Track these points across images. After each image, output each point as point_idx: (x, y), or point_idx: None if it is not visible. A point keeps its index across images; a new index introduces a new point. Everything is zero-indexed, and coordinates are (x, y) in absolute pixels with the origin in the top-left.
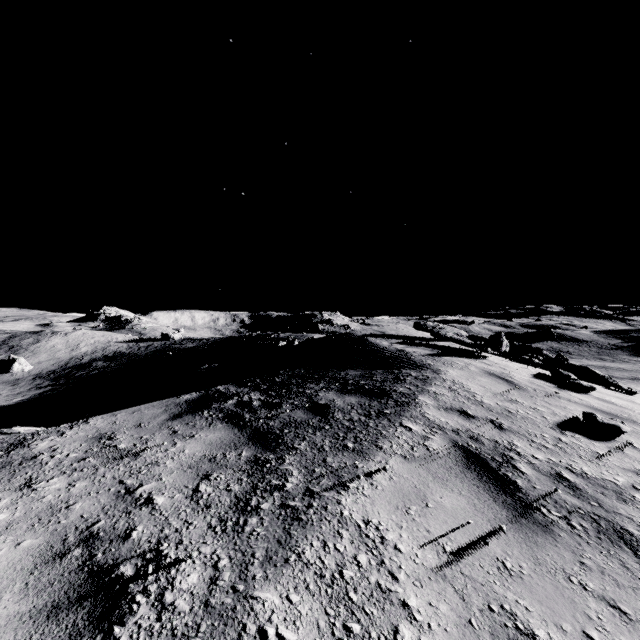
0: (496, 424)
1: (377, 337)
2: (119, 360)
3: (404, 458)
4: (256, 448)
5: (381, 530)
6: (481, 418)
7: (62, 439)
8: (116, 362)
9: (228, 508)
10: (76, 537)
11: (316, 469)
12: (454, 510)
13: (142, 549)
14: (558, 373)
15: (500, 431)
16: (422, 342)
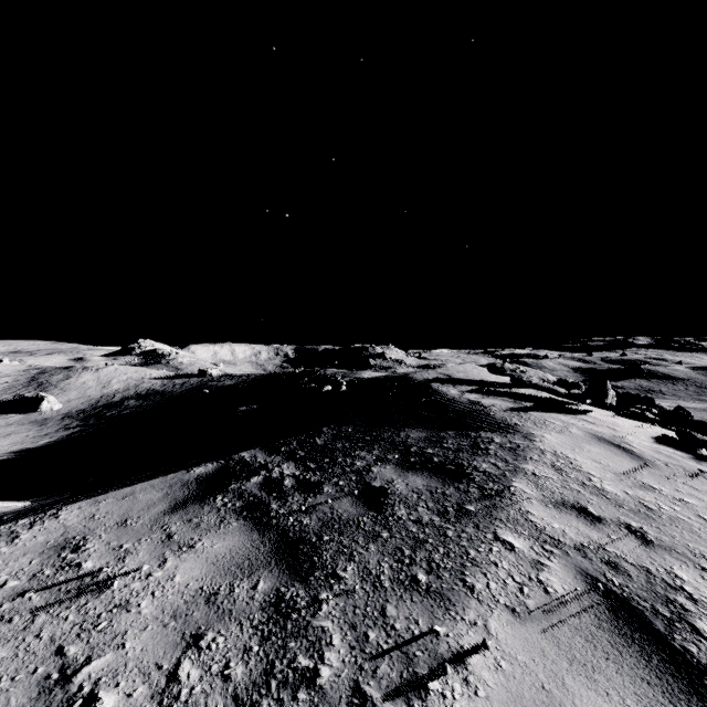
0: (636, 533)
1: (443, 383)
2: (152, 399)
3: (512, 613)
4: (280, 573)
5: None
6: (611, 521)
7: (9, 549)
8: (149, 401)
9: None
10: None
11: (370, 633)
12: None
13: None
14: (689, 437)
15: (647, 548)
16: (499, 389)
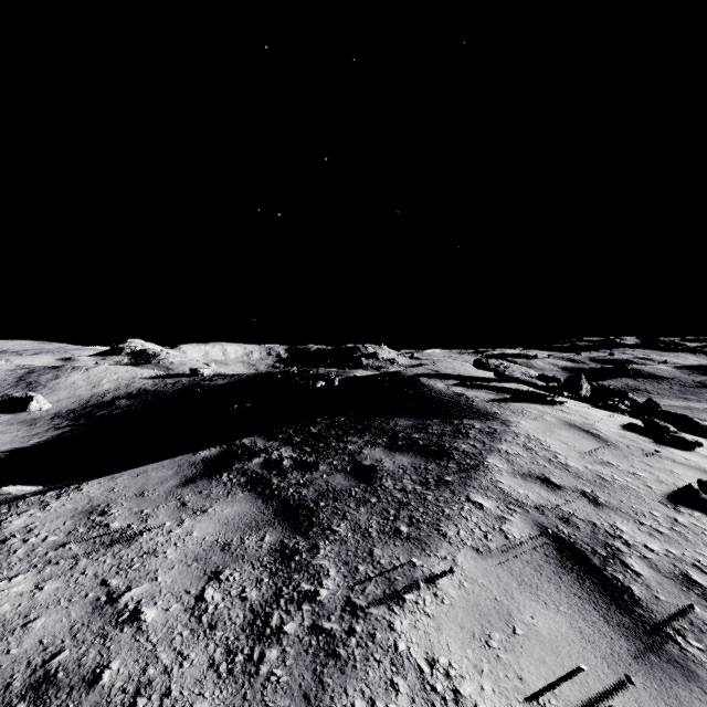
0: (590, 497)
1: (431, 377)
2: (144, 398)
3: (476, 551)
4: (283, 529)
5: (453, 677)
6: (569, 489)
7: (44, 514)
8: (140, 400)
9: (240, 630)
10: (24, 680)
11: (360, 567)
12: (553, 639)
13: (112, 705)
14: (653, 424)
15: (596, 508)
16: (484, 383)
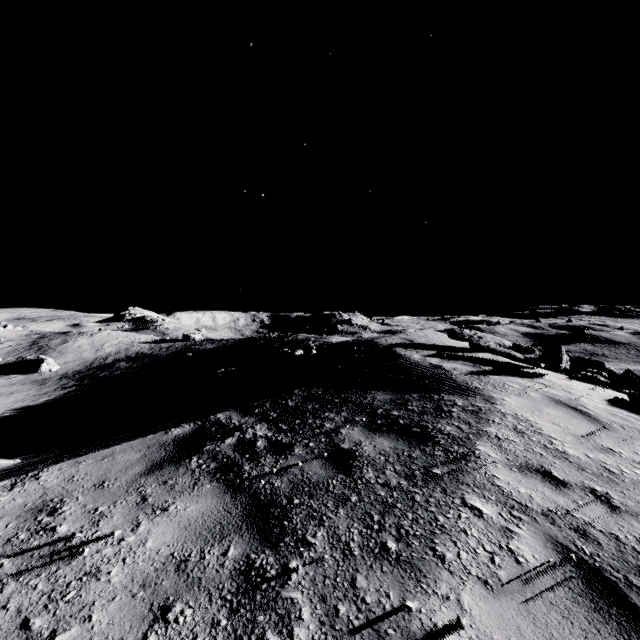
0: (602, 498)
1: (406, 347)
2: (141, 361)
3: (485, 586)
4: (251, 538)
5: None
6: (576, 486)
7: None
8: (138, 363)
9: None
10: None
11: (340, 607)
12: None
13: None
14: None
15: (613, 513)
16: (459, 354)
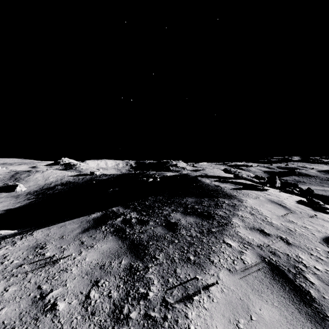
0: (284, 240)
1: (203, 177)
2: (69, 185)
3: (229, 271)
4: (131, 257)
5: None
6: (274, 235)
7: (13, 248)
8: (67, 186)
9: (107, 316)
10: None
11: (169, 279)
12: (272, 323)
13: None
14: (312, 200)
15: (288, 246)
16: (228, 180)
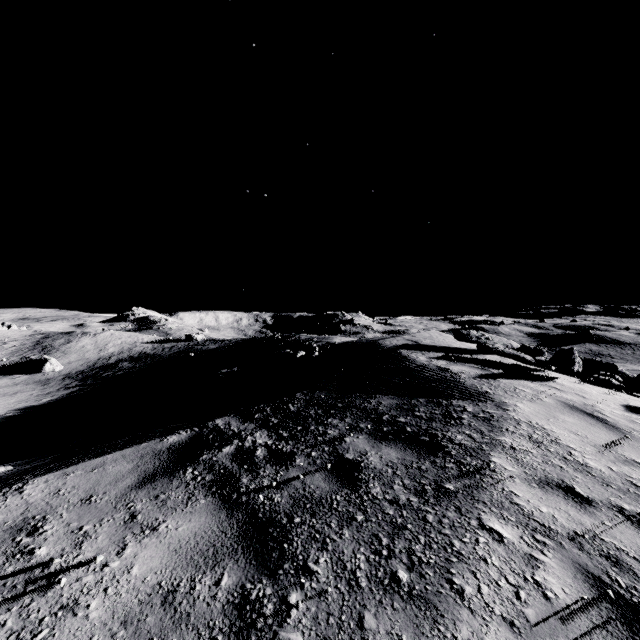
0: (631, 518)
1: (411, 349)
2: (144, 361)
3: (511, 628)
4: (246, 564)
5: None
6: (602, 504)
7: None
8: (141, 363)
9: None
10: None
11: None
12: None
13: None
14: None
15: None
16: (466, 356)
